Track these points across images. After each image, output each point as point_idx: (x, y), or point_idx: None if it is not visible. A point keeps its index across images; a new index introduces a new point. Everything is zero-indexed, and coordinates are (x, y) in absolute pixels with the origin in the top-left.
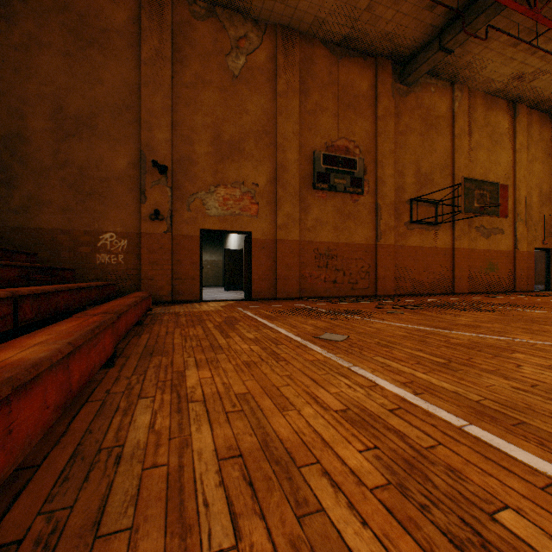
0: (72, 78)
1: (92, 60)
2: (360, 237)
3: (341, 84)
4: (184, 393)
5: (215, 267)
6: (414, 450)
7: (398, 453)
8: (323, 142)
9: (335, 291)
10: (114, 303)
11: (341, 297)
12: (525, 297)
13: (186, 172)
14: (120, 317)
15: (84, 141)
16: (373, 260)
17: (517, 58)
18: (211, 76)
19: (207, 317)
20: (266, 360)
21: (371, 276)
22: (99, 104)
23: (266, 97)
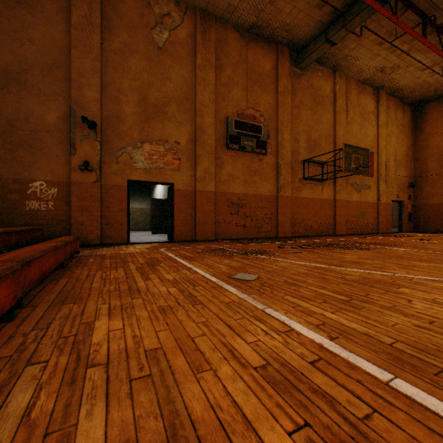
0: (1, 34)
1: (22, 19)
2: (264, 190)
3: (250, 63)
4: (85, 354)
5: (143, 214)
6: (350, 425)
7: (333, 432)
8: (234, 110)
9: (245, 234)
10: (29, 248)
11: (249, 239)
12: (387, 238)
13: (115, 129)
14: (30, 264)
15: (13, 94)
16: (275, 209)
17: (381, 54)
18: (138, 45)
19: (131, 259)
20: (182, 304)
21: (273, 221)
22: (29, 61)
23: (187, 69)
